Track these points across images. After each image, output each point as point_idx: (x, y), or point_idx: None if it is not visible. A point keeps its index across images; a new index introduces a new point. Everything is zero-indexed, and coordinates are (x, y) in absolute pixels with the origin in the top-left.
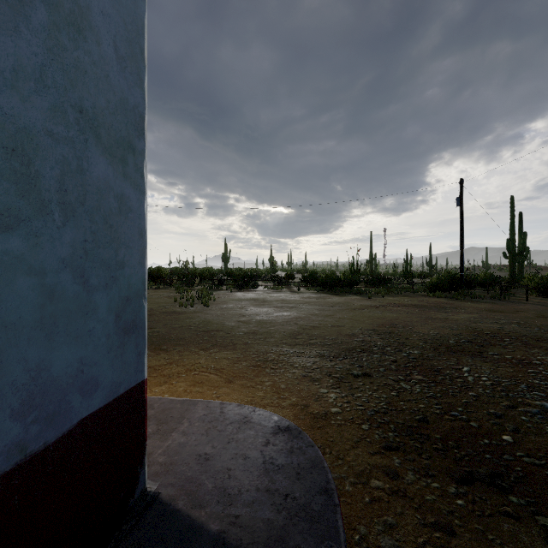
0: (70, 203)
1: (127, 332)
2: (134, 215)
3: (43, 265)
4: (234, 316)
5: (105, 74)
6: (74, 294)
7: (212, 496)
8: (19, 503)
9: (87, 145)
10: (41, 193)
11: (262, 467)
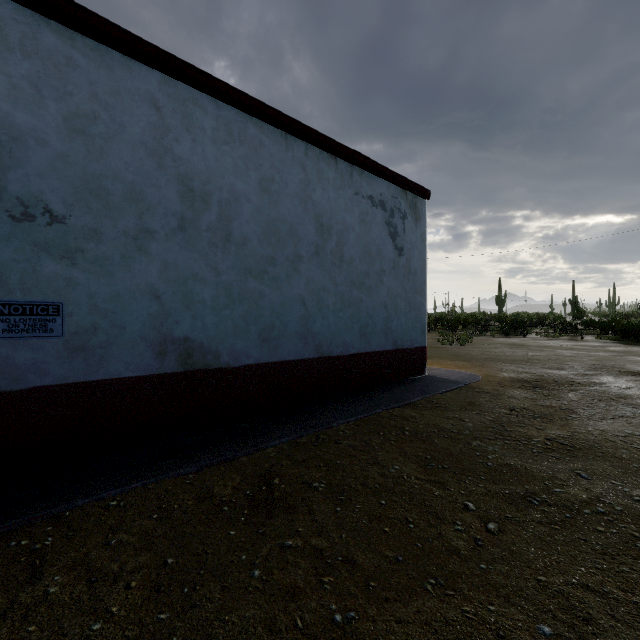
0: (414, 307)
1: (422, 333)
2: (424, 306)
3: (411, 318)
4: (481, 351)
5: (419, 278)
6: (415, 323)
7: (443, 376)
8: (409, 354)
9: (416, 295)
10: (411, 307)
11: (459, 376)
